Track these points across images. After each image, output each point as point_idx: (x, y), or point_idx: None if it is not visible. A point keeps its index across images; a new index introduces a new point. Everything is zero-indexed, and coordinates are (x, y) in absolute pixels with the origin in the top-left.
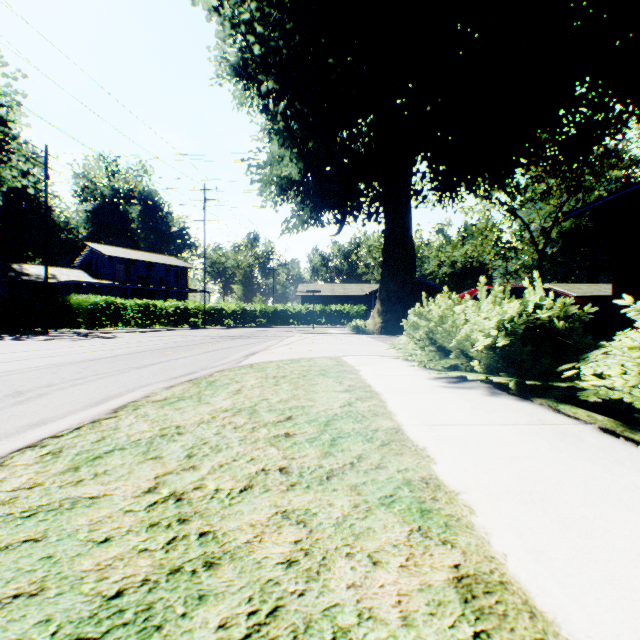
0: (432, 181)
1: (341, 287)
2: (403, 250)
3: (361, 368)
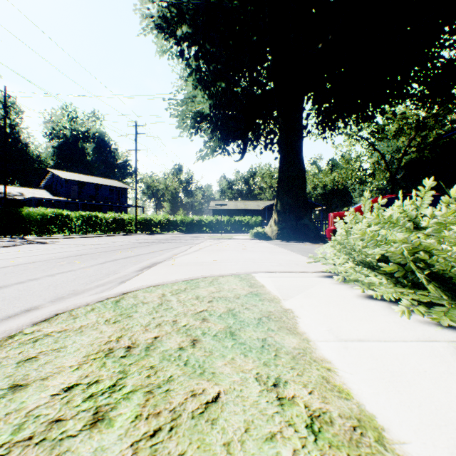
0: (317, 116)
1: (242, 203)
2: (296, 169)
3: (293, 306)
